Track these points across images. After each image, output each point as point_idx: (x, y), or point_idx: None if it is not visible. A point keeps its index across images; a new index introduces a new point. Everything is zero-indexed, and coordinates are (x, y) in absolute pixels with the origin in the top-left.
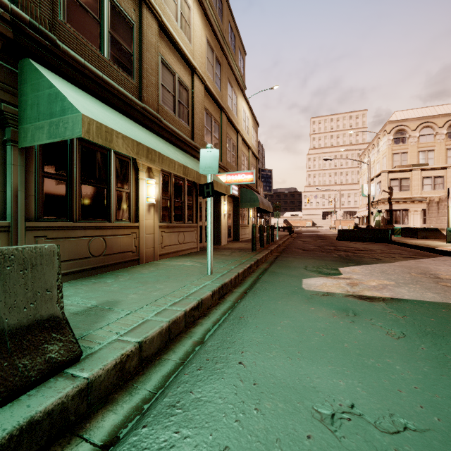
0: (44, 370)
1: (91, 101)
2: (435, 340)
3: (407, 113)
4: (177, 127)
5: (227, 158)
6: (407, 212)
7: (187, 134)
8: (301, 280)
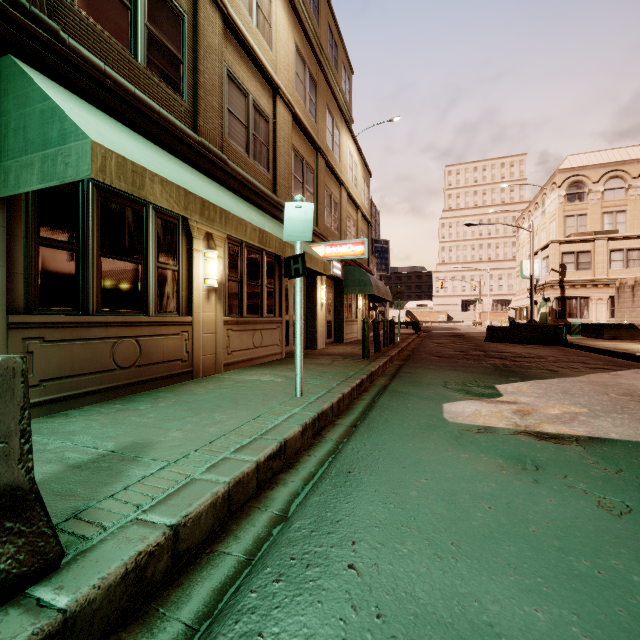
0: None
1: (115, 127)
2: None
3: (586, 158)
4: (251, 173)
5: (325, 221)
6: (587, 301)
7: (266, 185)
8: (440, 405)
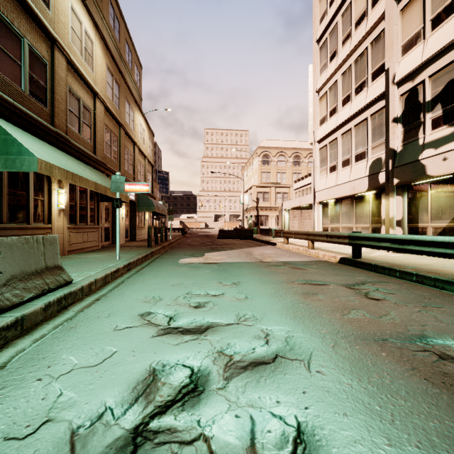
0: (64, 282)
1: (27, 137)
2: (222, 270)
3: (271, 143)
4: (81, 143)
5: (125, 167)
6: (268, 217)
7: (89, 149)
8: (179, 259)
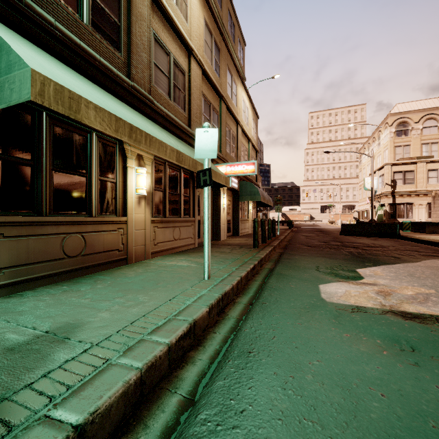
0: None
1: (60, 67)
2: None
3: (410, 105)
4: (172, 112)
5: (226, 149)
6: (412, 206)
7: (183, 121)
8: (317, 286)
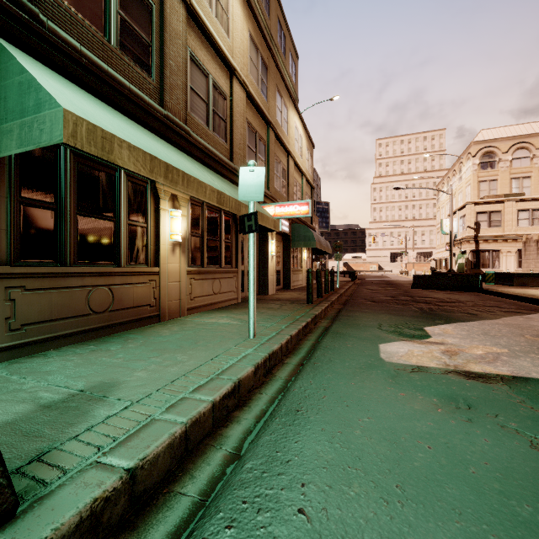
0: None
1: (88, 99)
2: None
3: (497, 132)
4: (211, 143)
5: (275, 185)
6: (498, 253)
7: (224, 154)
8: (377, 345)
